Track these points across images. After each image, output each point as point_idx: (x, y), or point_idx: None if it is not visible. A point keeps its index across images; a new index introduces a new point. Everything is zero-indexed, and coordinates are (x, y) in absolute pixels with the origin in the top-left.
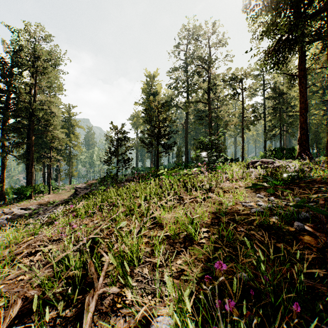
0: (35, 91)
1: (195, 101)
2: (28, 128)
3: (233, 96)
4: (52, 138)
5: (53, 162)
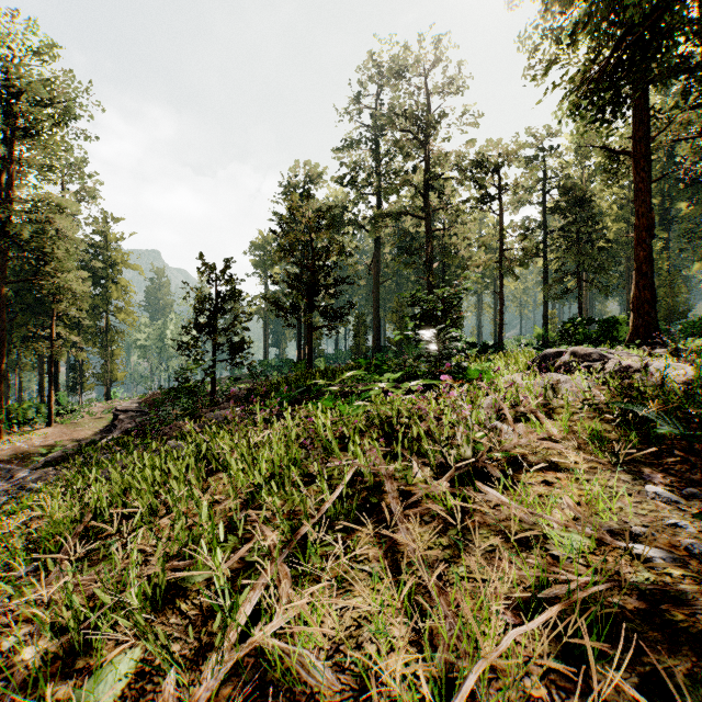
0: (10, 178)
1: (395, 212)
2: None
3: (482, 203)
4: (55, 291)
5: (59, 350)
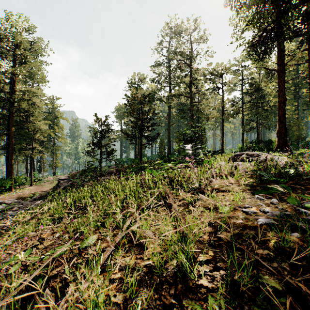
0: (15, 82)
1: (177, 95)
2: (9, 119)
3: (214, 90)
4: (33, 129)
5: (35, 154)
